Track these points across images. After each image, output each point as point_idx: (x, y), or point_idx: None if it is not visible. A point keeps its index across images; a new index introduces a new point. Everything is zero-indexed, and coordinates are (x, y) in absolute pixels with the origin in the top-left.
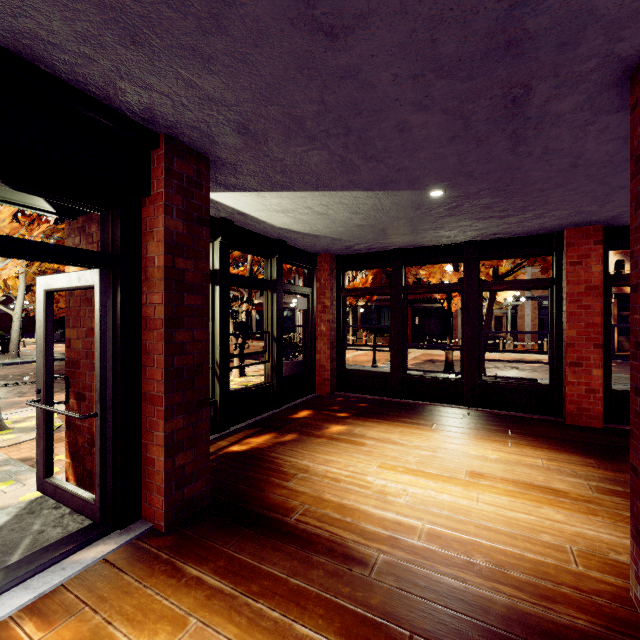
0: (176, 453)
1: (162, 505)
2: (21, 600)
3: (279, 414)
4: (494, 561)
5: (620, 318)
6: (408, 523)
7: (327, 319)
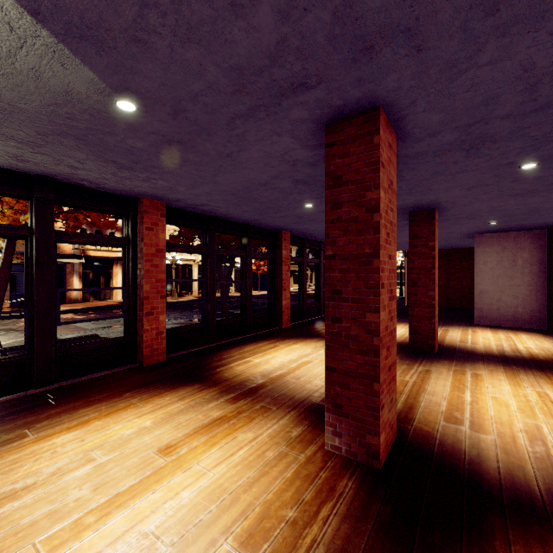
0: None
1: None
2: None
3: None
4: (293, 502)
5: (84, 275)
6: None
7: None
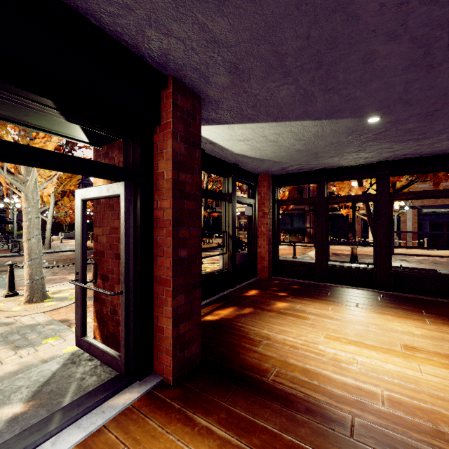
0: (179, 323)
1: (170, 363)
2: (76, 437)
3: (234, 292)
4: None
5: None
6: (368, 389)
7: (266, 222)
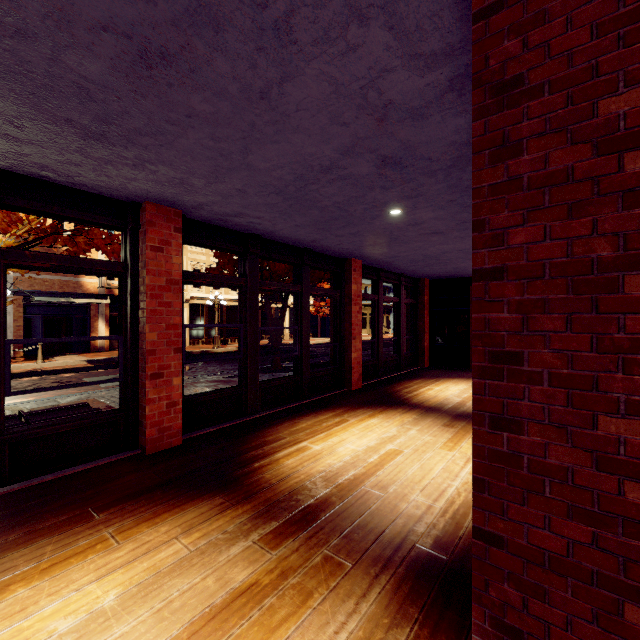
0: None
1: None
2: None
3: None
4: None
5: (111, 318)
6: None
7: None
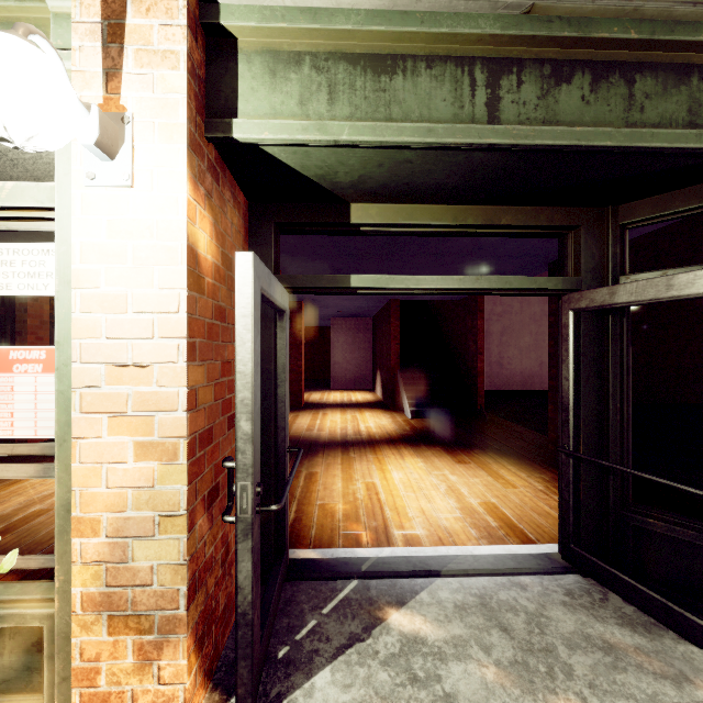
0: None
1: None
2: (362, 550)
3: None
4: None
5: None
6: None
7: None
